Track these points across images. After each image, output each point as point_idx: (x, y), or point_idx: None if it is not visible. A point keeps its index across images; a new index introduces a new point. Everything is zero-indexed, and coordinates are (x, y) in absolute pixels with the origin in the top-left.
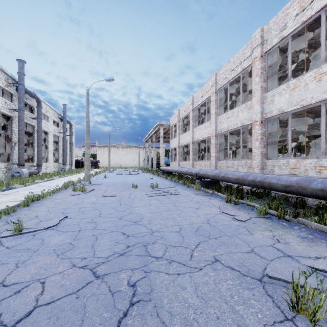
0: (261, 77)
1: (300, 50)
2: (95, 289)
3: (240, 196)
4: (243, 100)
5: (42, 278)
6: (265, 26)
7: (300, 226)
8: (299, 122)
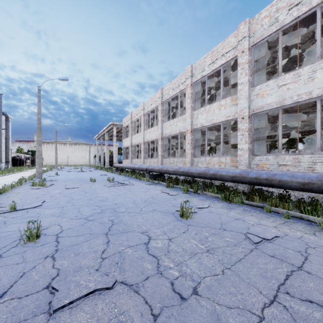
0: (191, 99)
1: (215, 84)
2: (92, 223)
3: (176, 183)
4: (183, 110)
5: (56, 224)
6: (194, 64)
7: (203, 195)
8: (217, 132)
